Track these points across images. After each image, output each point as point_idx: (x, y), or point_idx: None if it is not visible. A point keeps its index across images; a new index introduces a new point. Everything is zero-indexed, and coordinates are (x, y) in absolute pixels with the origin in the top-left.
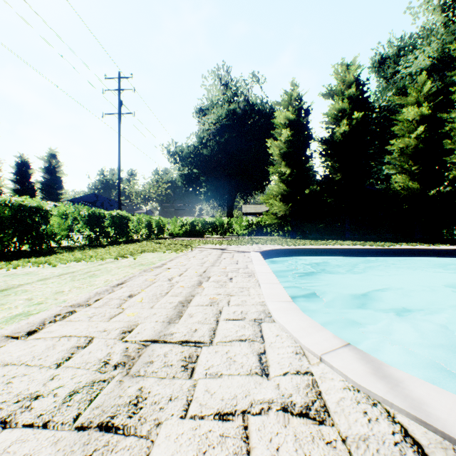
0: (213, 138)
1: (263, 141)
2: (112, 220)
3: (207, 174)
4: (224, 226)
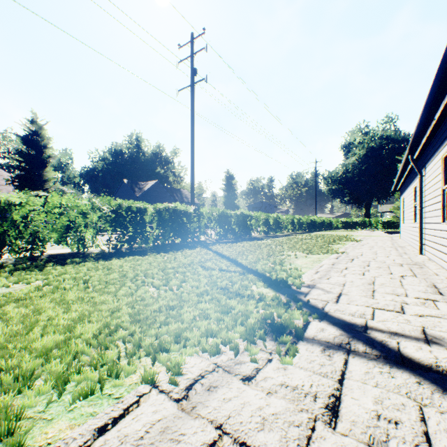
0: (356, 169)
1: (395, 162)
2: (321, 221)
3: (350, 190)
4: (366, 223)
